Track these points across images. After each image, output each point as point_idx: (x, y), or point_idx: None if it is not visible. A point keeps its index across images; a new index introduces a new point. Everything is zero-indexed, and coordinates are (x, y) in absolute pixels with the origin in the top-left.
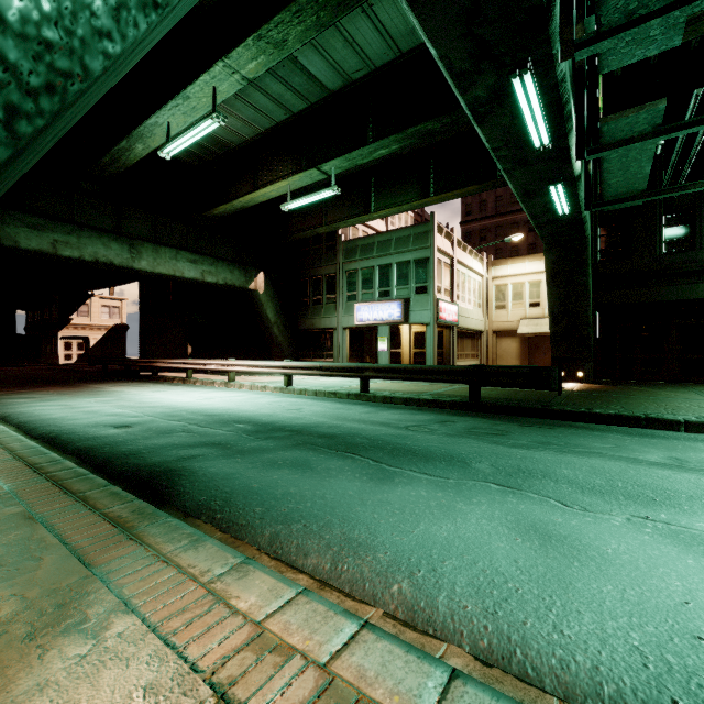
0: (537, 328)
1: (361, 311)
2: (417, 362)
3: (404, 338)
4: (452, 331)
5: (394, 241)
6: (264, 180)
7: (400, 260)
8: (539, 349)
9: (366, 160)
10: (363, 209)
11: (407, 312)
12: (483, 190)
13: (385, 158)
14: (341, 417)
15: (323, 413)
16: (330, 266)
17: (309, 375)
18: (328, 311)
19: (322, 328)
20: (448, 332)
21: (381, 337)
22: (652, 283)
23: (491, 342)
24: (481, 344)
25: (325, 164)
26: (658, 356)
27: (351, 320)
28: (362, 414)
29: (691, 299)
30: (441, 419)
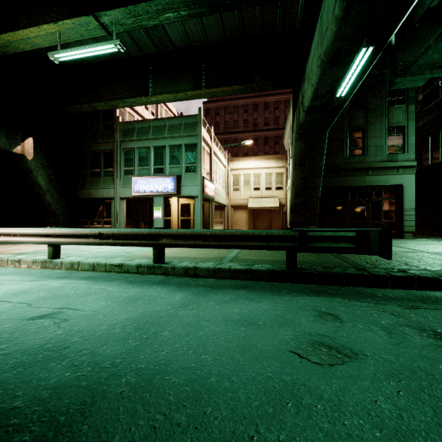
0: (259, 204)
1: (138, 184)
2: (183, 227)
3: (173, 208)
4: (211, 203)
5: (167, 127)
6: (26, 24)
7: (173, 143)
8: (259, 218)
9: (152, 22)
10: (141, 92)
11: (179, 187)
12: (243, 92)
13: (163, 48)
14: (148, 330)
15: (109, 318)
16: (108, 143)
17: (84, 244)
18: (106, 183)
19: (100, 197)
20: (208, 204)
21: (156, 206)
22: (342, 174)
23: (230, 213)
24: (225, 214)
25: (104, 12)
26: (340, 222)
27: (128, 191)
28: (179, 310)
29: (361, 186)
30: (302, 308)
